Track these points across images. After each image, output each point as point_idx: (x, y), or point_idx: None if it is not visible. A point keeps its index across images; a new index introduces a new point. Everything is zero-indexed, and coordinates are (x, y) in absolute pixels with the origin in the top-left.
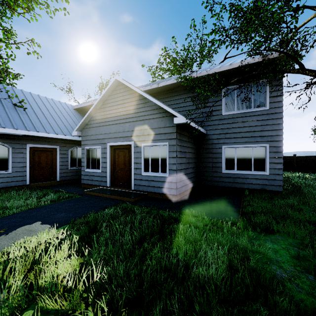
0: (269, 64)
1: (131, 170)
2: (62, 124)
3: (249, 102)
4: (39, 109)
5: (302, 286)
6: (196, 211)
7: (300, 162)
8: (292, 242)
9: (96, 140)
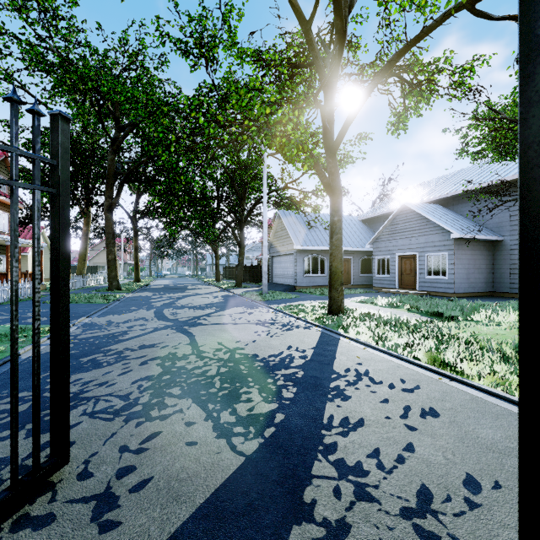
0: None
1: (416, 275)
2: (353, 238)
3: None
4: None
5: None
6: None
7: None
8: None
9: (385, 251)
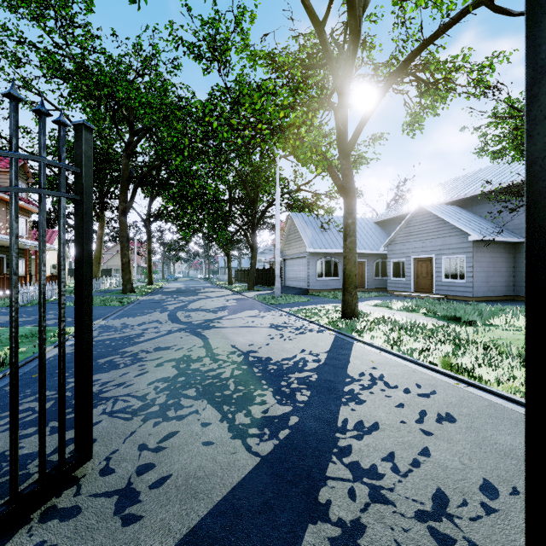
0: None
1: (432, 278)
2: (368, 240)
3: None
4: None
5: None
6: None
7: None
8: None
9: (400, 254)
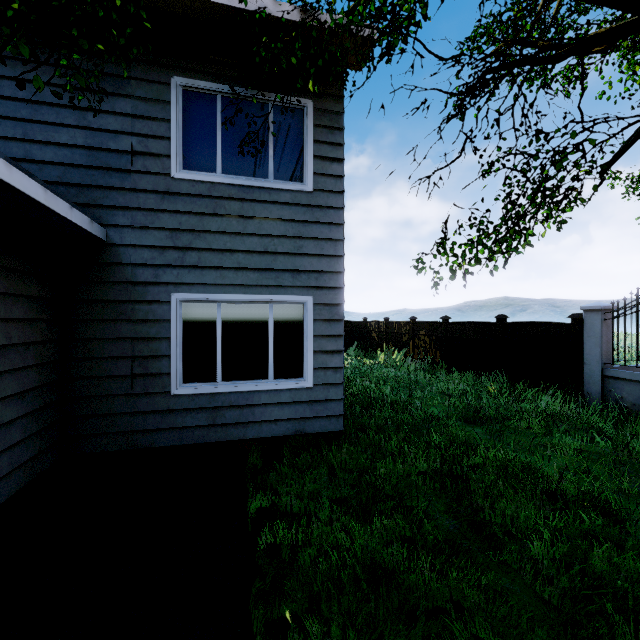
0: None
1: None
2: None
3: (261, 156)
4: None
5: None
6: None
7: None
8: None
9: None
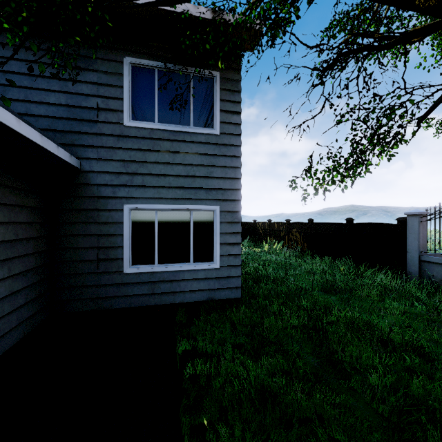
0: None
1: None
2: None
3: (185, 111)
4: None
5: None
6: None
7: None
8: None
9: None
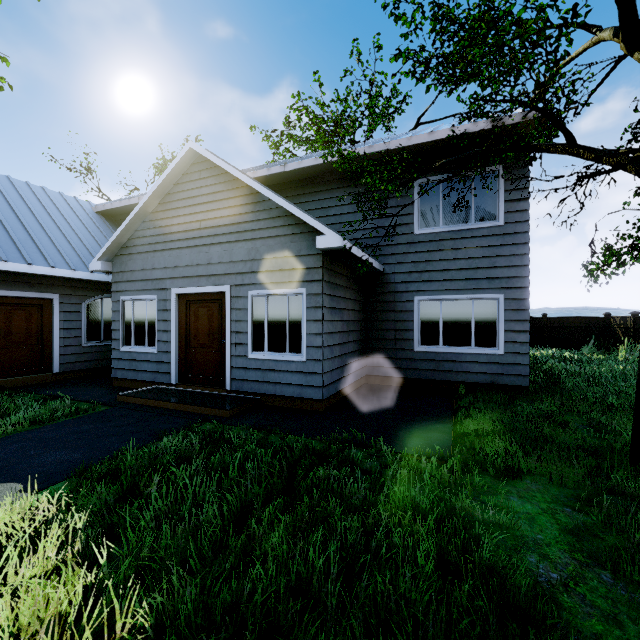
0: (507, 134)
1: (224, 348)
2: (67, 244)
3: (467, 210)
4: (9, 209)
5: (593, 600)
6: (365, 433)
7: (555, 329)
8: (559, 495)
9: (145, 282)
